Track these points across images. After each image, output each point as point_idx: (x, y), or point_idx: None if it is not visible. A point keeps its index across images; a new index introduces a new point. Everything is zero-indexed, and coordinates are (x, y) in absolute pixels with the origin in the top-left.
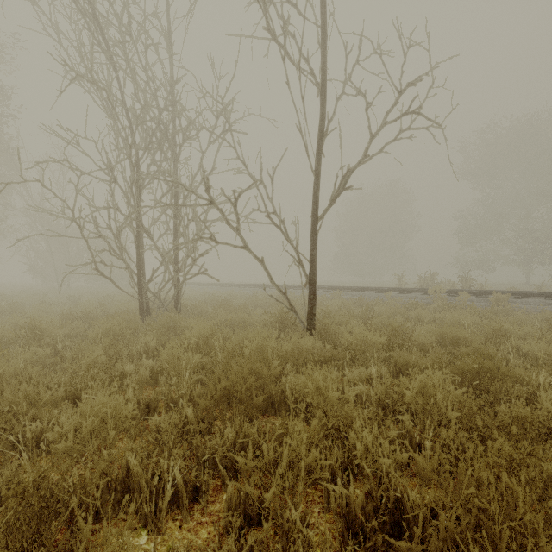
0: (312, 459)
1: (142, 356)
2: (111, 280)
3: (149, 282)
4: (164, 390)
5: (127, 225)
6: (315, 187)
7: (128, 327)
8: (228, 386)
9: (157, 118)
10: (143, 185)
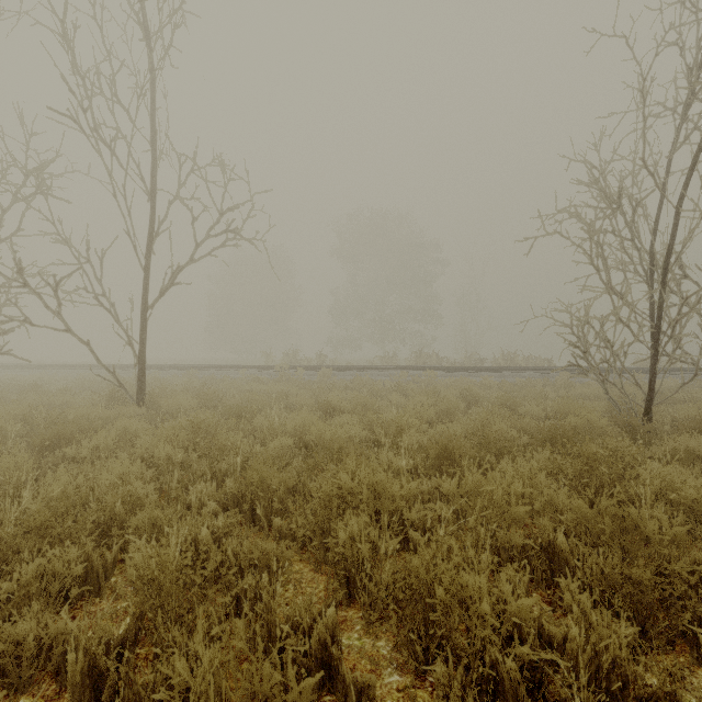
0: (109, 441)
1: None
2: None
3: None
4: None
5: None
6: (145, 281)
7: None
8: (56, 432)
9: None
10: None
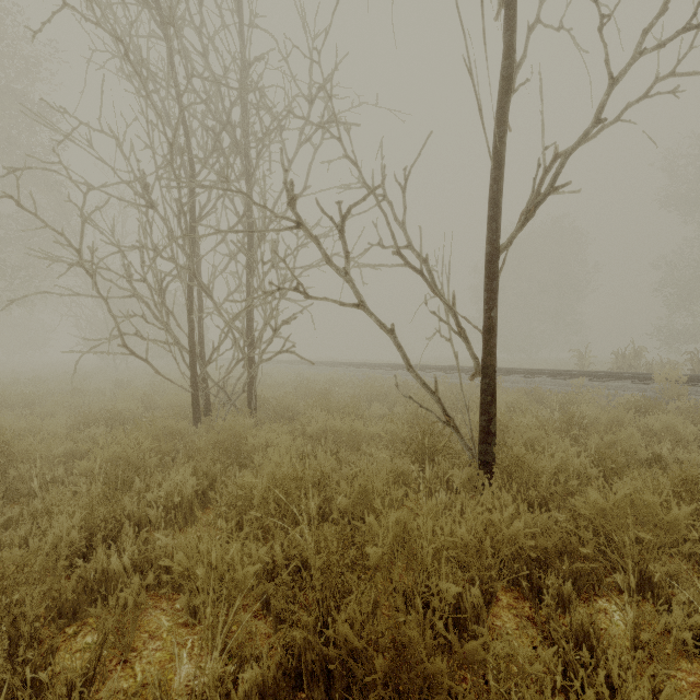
0: None
1: (169, 511)
2: (148, 363)
3: (207, 365)
4: (152, 690)
5: (169, 275)
6: (494, 188)
7: (155, 448)
8: None
9: (221, 114)
10: (199, 215)
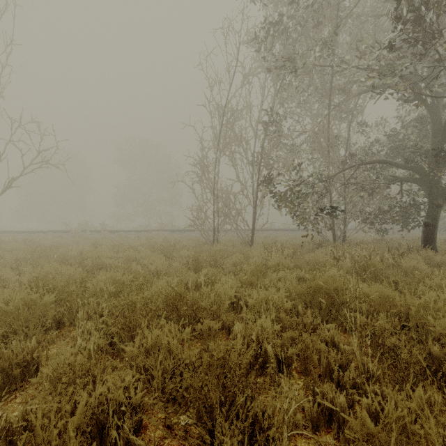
0: None
1: None
2: None
3: None
4: None
5: None
6: None
7: None
8: None
9: None
10: None
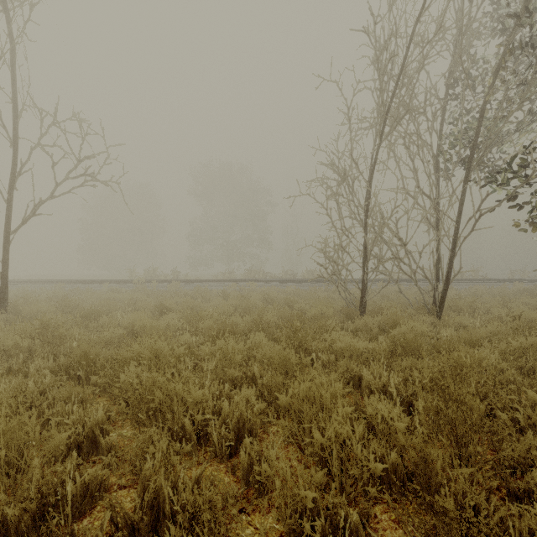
0: None
1: None
2: None
3: None
4: None
5: None
6: (7, 211)
7: None
8: None
9: None
10: None
